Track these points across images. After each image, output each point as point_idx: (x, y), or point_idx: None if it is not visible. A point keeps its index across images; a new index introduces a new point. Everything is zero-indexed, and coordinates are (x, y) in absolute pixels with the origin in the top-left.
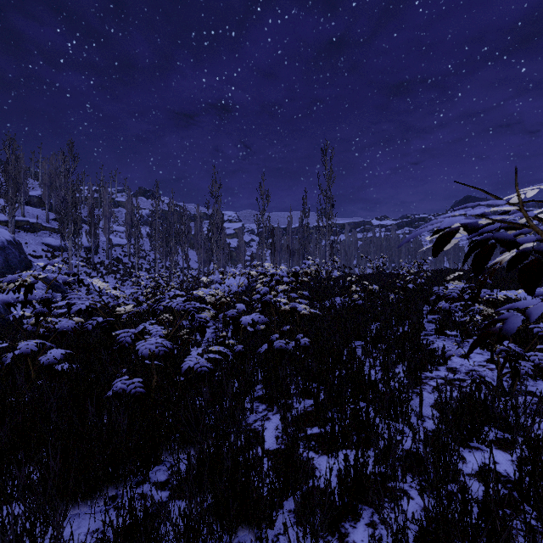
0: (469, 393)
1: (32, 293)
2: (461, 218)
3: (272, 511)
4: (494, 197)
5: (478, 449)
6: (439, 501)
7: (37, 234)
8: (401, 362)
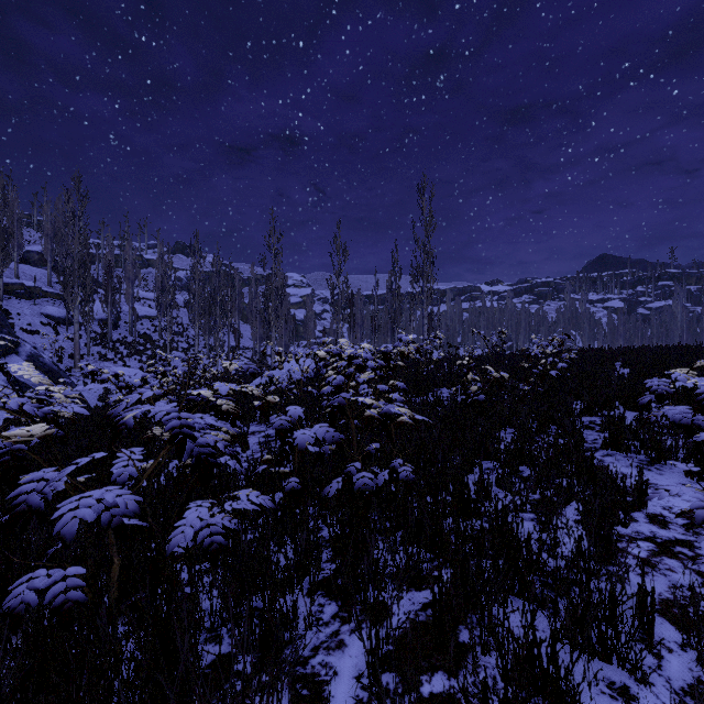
0: None
1: None
2: None
3: None
4: None
5: None
6: None
7: (35, 302)
8: (567, 504)
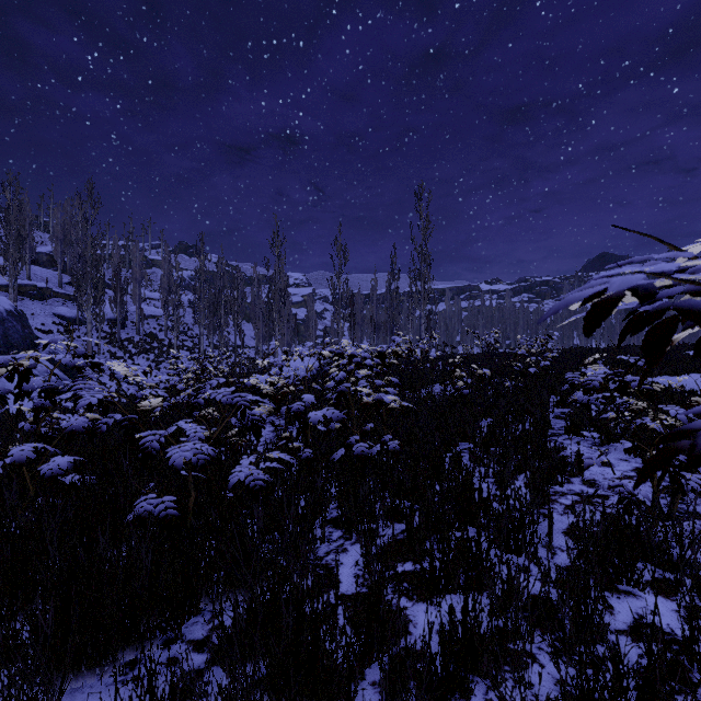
0: (616, 516)
1: (29, 381)
2: (640, 277)
3: (350, 685)
4: (672, 247)
5: (629, 594)
6: (582, 673)
7: (47, 302)
8: (522, 472)
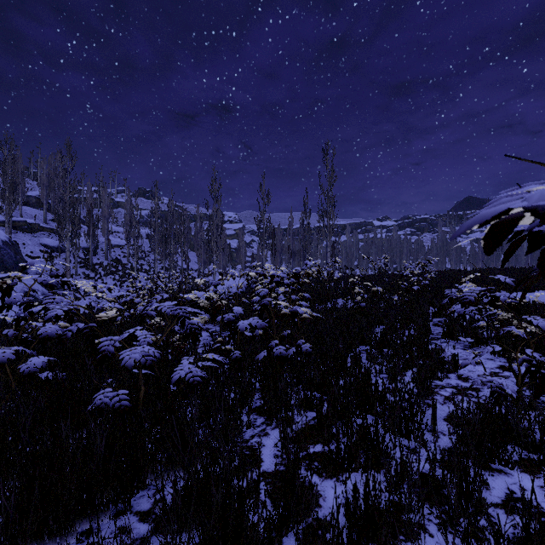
0: (488, 406)
1: (10, 296)
2: None
3: None
4: None
5: (501, 472)
6: (467, 544)
7: (35, 235)
8: (409, 369)
